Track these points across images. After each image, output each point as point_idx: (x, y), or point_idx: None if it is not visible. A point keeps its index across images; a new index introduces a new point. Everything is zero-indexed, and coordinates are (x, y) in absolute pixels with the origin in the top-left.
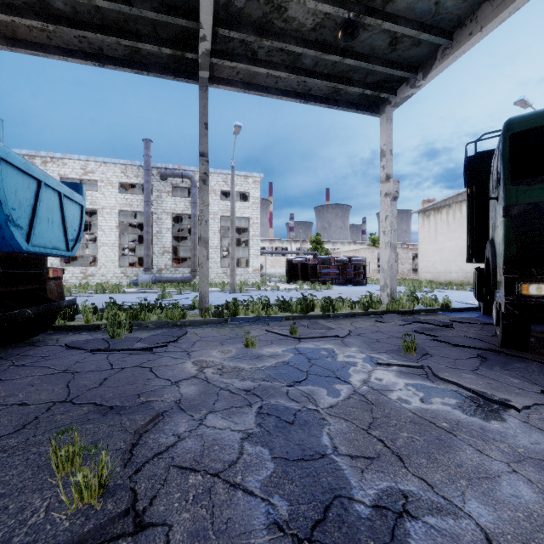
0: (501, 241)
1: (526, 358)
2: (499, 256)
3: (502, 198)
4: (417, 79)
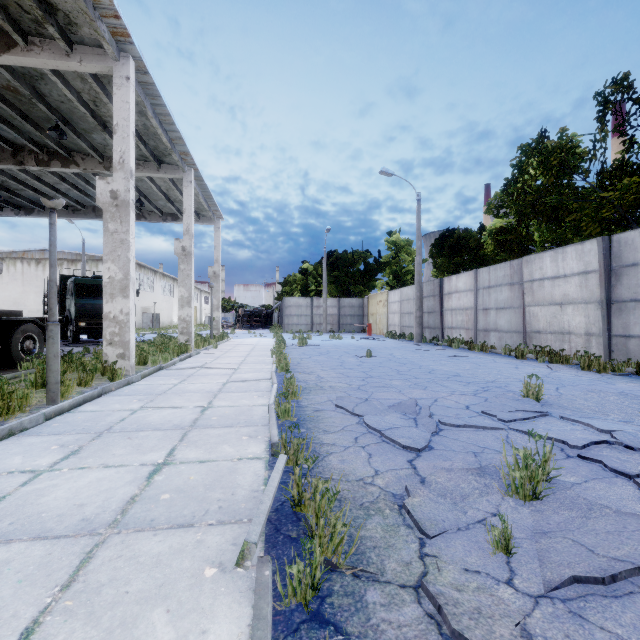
0: (74, 312)
1: (80, 343)
2: (73, 316)
3: (75, 301)
4: (21, 213)
